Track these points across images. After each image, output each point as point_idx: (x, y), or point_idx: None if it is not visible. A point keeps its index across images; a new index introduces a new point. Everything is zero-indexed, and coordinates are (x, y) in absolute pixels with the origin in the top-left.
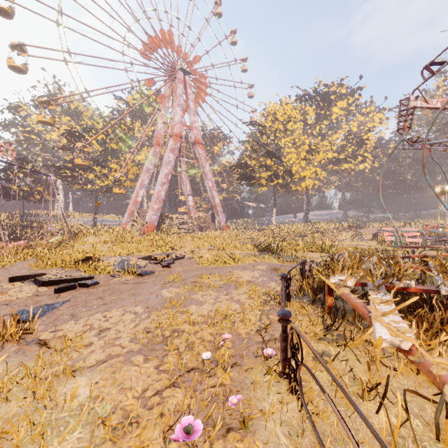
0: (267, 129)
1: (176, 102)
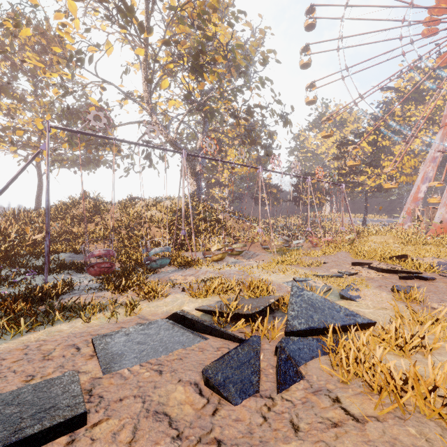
0: None
1: None
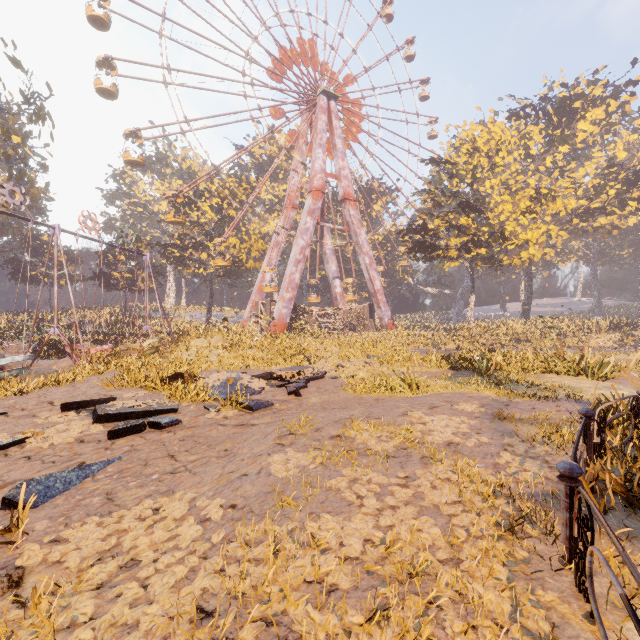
0: (460, 166)
1: (316, 142)
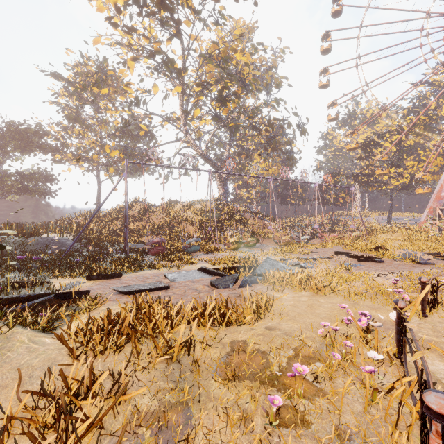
0: None
1: None
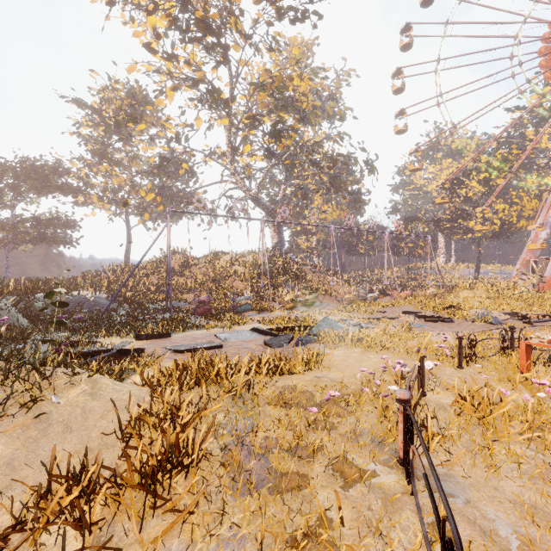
0: None
1: None
